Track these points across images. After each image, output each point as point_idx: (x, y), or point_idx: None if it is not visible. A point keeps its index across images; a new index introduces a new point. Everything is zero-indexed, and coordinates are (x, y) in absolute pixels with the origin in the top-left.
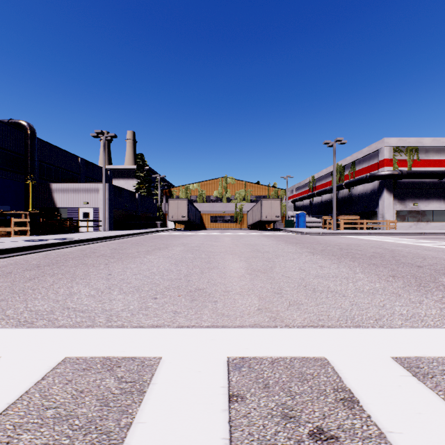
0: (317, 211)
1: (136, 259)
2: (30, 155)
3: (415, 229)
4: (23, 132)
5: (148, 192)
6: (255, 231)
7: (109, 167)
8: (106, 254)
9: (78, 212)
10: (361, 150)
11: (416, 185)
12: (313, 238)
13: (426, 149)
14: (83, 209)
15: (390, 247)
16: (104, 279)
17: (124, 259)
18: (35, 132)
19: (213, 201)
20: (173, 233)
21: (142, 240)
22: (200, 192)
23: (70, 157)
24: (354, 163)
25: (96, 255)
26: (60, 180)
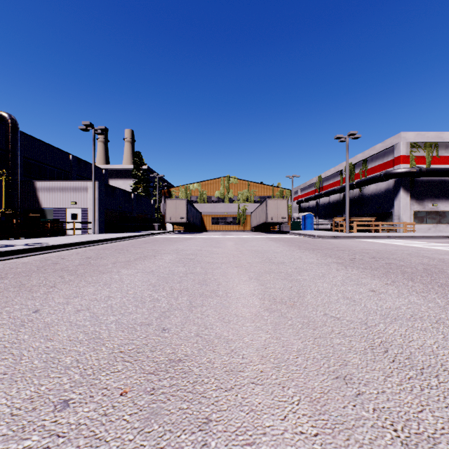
0: (324, 213)
1: (103, 276)
2: (11, 150)
3: (434, 231)
4: (4, 124)
5: (146, 192)
6: (260, 234)
7: (106, 167)
8: (68, 267)
9: (66, 213)
10: (373, 146)
11: (435, 183)
12: (329, 242)
13: (446, 145)
14: (70, 210)
15: (434, 256)
16: (13, 326)
17: (86, 276)
18: (17, 124)
19: (214, 202)
20: (170, 236)
21: (131, 245)
22: (201, 193)
23: (60, 154)
24: (365, 160)
25: (54, 268)
26: (48, 178)
